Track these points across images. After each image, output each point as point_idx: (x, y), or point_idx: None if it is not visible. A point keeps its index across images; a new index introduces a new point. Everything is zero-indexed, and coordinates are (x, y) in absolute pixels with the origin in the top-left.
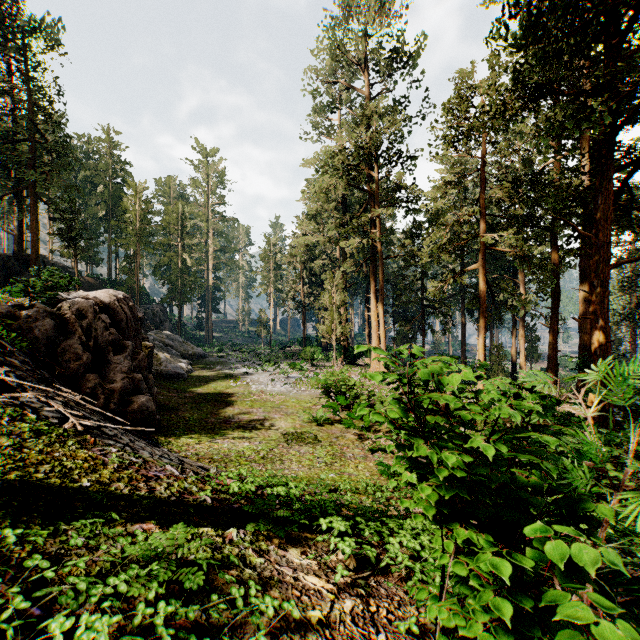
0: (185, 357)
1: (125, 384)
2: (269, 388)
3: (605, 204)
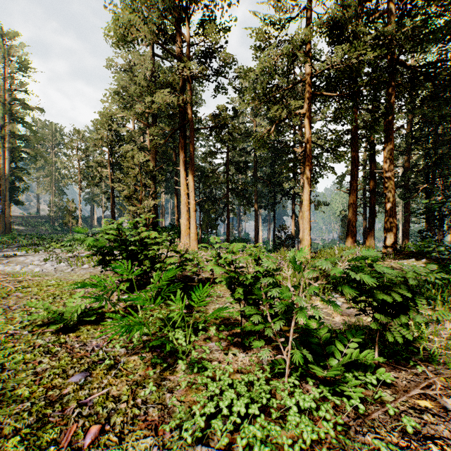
0: None
1: None
2: (25, 268)
3: None
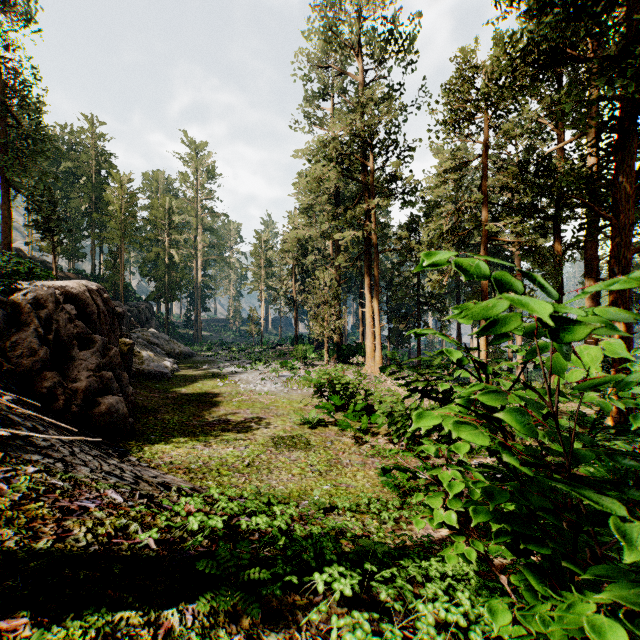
0: (171, 356)
1: (91, 383)
2: (258, 388)
3: (626, 183)
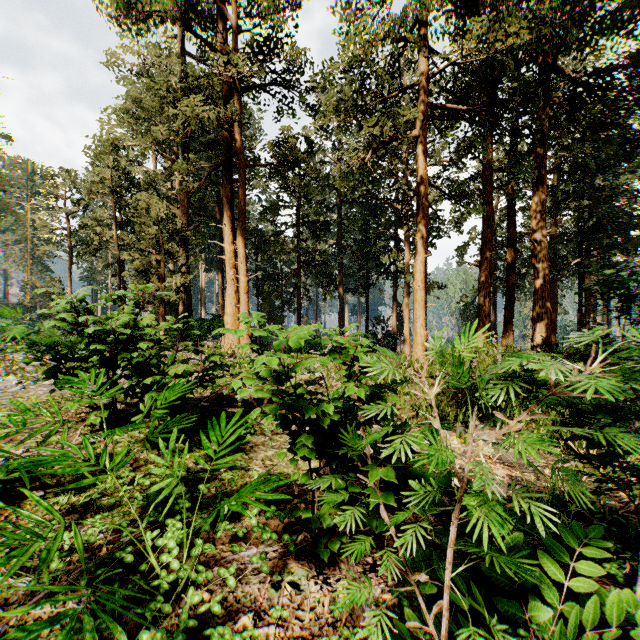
0: None
1: None
2: None
3: None
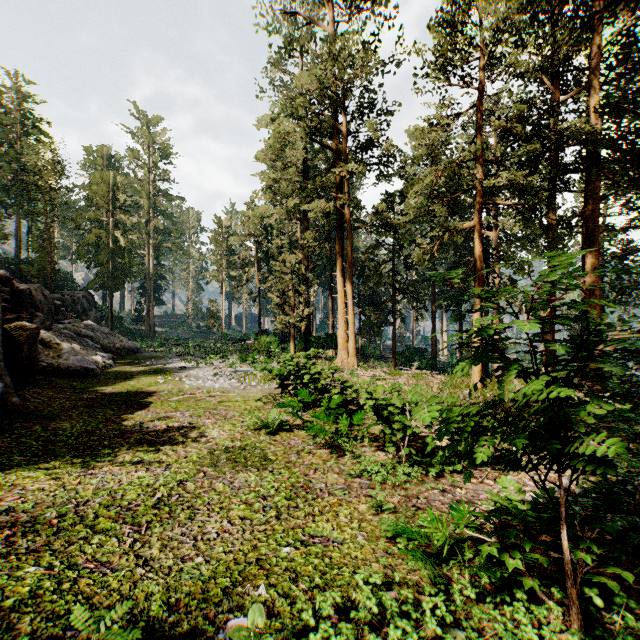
0: (110, 351)
1: None
2: (208, 384)
3: None
